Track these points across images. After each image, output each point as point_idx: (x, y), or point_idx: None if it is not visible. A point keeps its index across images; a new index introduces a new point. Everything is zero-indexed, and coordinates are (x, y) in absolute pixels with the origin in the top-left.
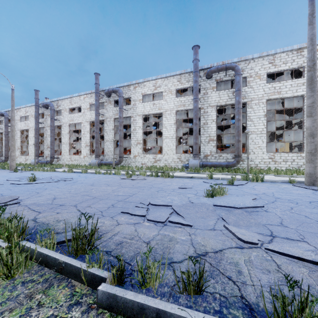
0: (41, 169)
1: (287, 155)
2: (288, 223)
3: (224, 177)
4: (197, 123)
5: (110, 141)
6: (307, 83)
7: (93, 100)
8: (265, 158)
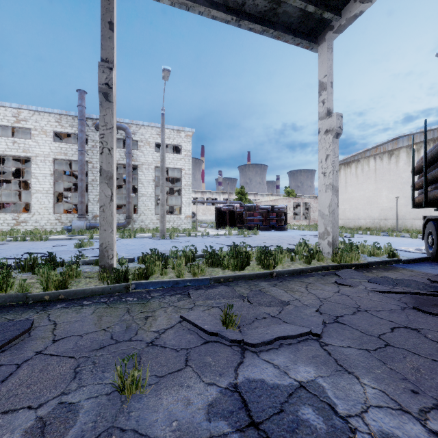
0: None
1: (171, 217)
2: None
3: None
4: (83, 179)
5: None
6: (160, 170)
7: None
8: (153, 219)
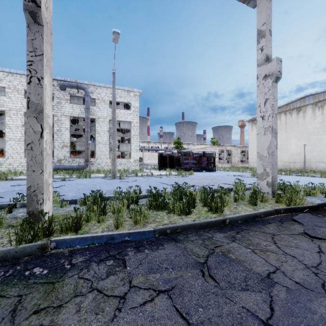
0: None
1: (122, 160)
2: (63, 191)
3: (63, 177)
4: None
5: None
6: (112, 120)
7: None
8: (108, 162)
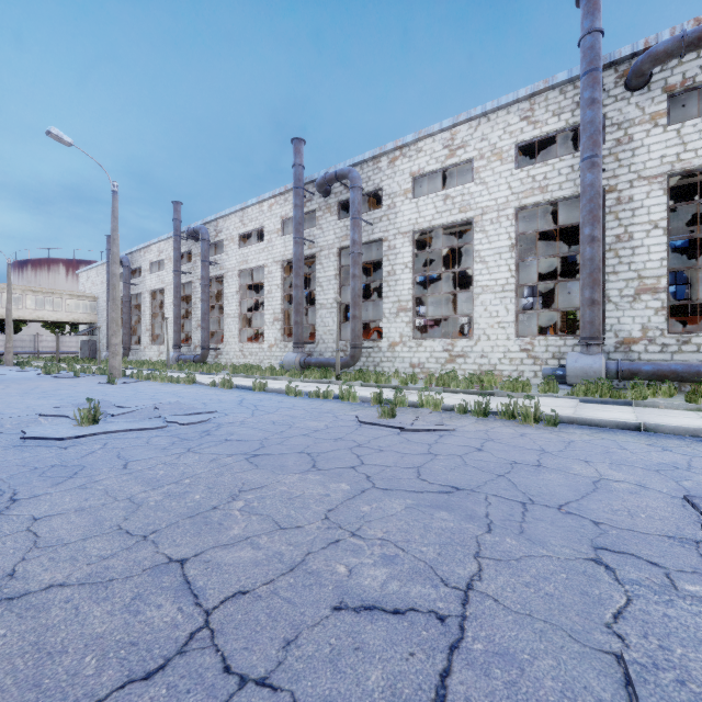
0: (167, 377)
1: None
2: None
3: None
4: (597, 236)
5: (329, 308)
6: None
7: (290, 209)
8: None
